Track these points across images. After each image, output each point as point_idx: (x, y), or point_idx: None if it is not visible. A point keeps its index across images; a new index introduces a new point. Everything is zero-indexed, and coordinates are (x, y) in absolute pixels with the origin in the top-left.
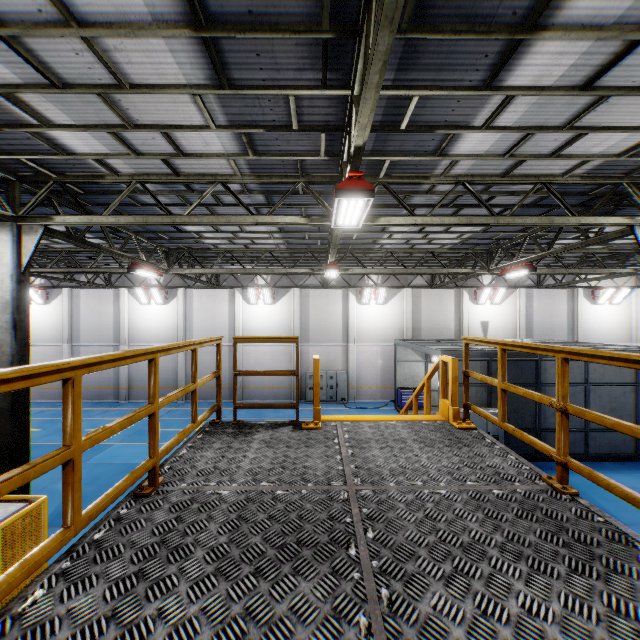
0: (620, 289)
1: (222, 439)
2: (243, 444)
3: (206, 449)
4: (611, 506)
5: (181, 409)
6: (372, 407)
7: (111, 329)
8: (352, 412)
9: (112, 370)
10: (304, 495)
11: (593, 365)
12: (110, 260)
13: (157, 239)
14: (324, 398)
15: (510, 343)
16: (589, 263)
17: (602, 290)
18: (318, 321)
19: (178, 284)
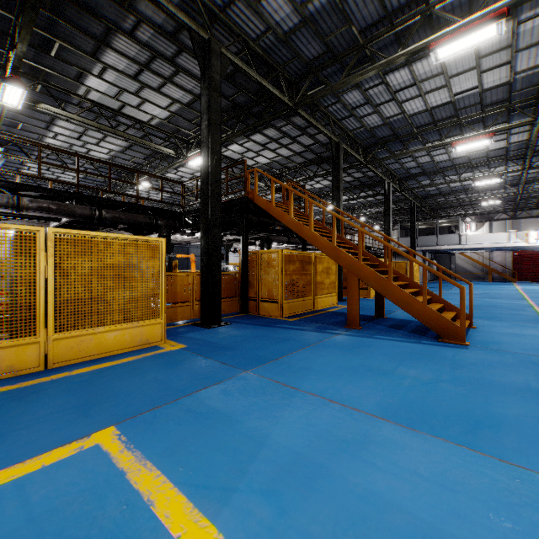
0: None
1: None
2: None
3: None
4: None
5: None
6: None
7: None
8: None
9: None
10: None
11: None
12: None
13: None
14: None
15: None
16: None
17: None
18: None
19: None
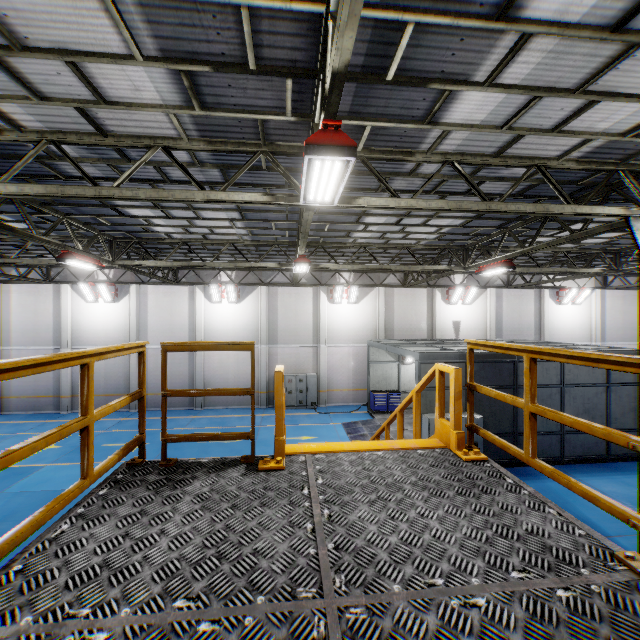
0: (583, 290)
1: (136, 496)
2: (166, 505)
3: (103, 519)
4: (594, 515)
5: (133, 419)
6: (344, 411)
7: (50, 330)
8: (323, 417)
9: (52, 377)
10: (248, 632)
11: (568, 366)
12: (45, 250)
13: (96, 225)
14: (293, 403)
15: (548, 351)
16: (558, 263)
17: (566, 291)
18: (287, 321)
19: (130, 280)
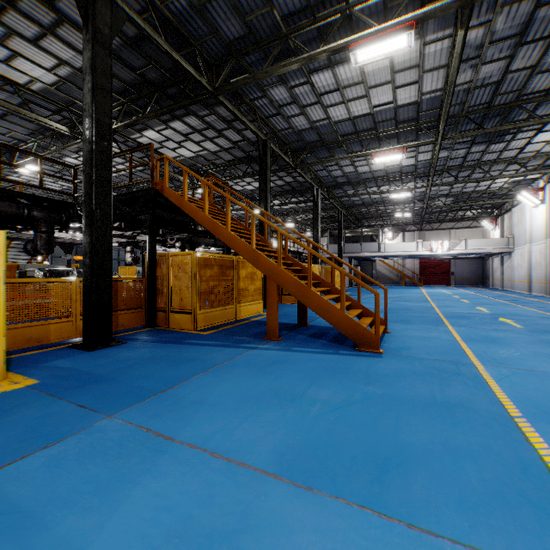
0: None
1: None
2: None
3: None
4: None
5: None
6: None
7: None
8: None
9: None
10: None
11: (121, 252)
12: None
13: None
14: None
15: None
16: None
17: None
18: None
19: None
